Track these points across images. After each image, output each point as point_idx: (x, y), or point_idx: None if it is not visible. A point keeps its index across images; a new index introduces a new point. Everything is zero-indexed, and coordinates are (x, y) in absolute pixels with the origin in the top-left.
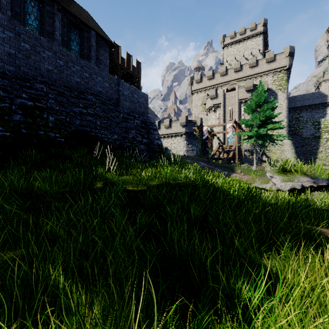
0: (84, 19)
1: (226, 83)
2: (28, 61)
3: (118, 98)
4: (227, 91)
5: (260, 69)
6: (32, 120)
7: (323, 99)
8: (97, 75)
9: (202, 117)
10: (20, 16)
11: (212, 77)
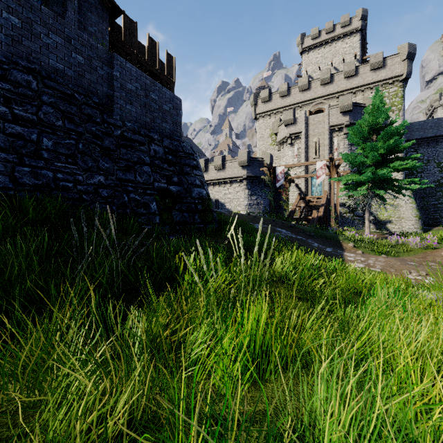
0: None
1: (308, 101)
2: None
3: (111, 95)
4: (310, 114)
5: (361, 80)
6: None
7: None
8: (49, 30)
9: (272, 154)
10: None
11: (287, 94)
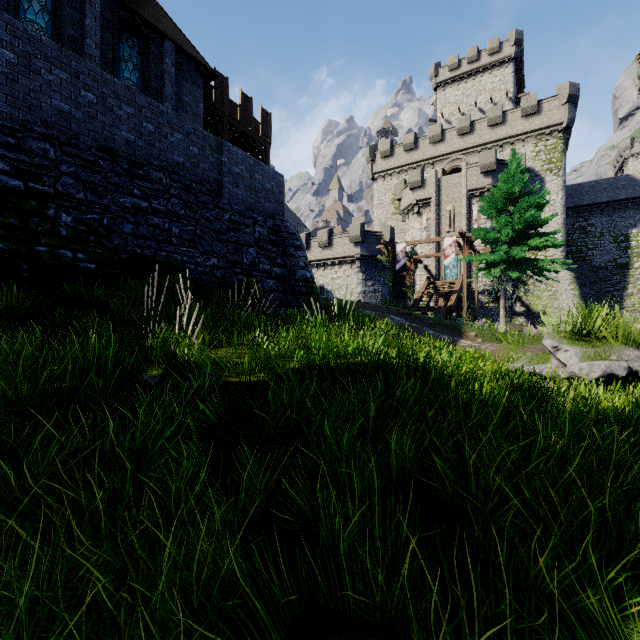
0: (149, 16)
1: (442, 157)
2: (11, 90)
3: (220, 181)
4: (444, 173)
5: (510, 130)
6: (19, 220)
7: (635, 190)
8: (173, 129)
9: (394, 226)
10: (8, 2)
11: (414, 147)
